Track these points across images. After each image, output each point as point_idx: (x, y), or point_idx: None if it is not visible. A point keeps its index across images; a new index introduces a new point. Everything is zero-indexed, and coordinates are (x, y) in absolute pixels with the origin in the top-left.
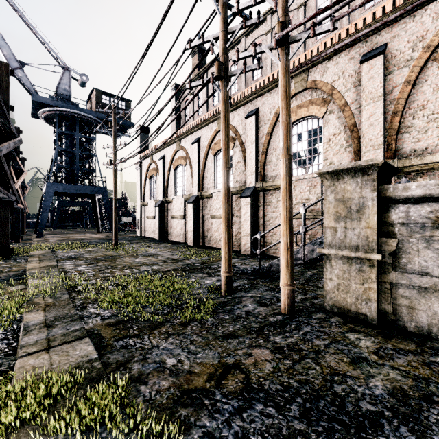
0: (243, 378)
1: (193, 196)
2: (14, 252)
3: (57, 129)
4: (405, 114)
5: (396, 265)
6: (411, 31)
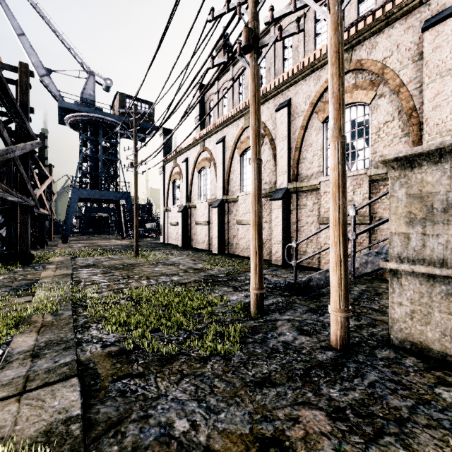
0: None
1: (218, 200)
2: (33, 259)
3: (82, 134)
4: None
5: None
6: None
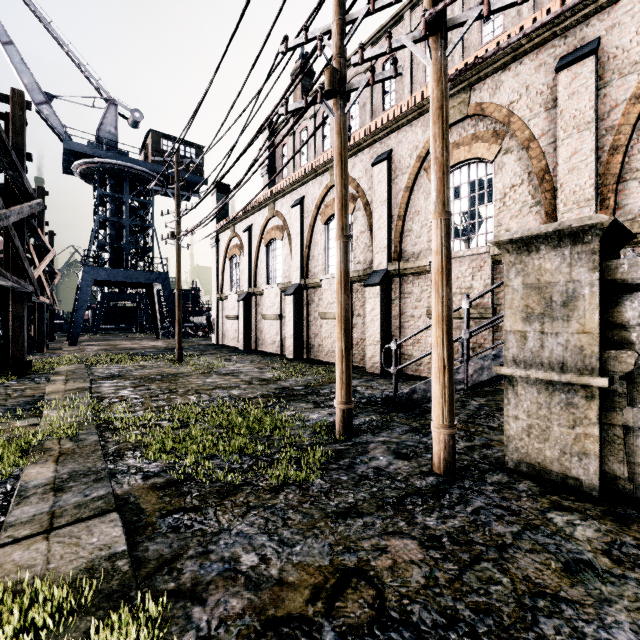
0: (373, 598)
1: (294, 285)
2: (31, 368)
3: (98, 189)
4: (632, 149)
5: (634, 396)
6: None
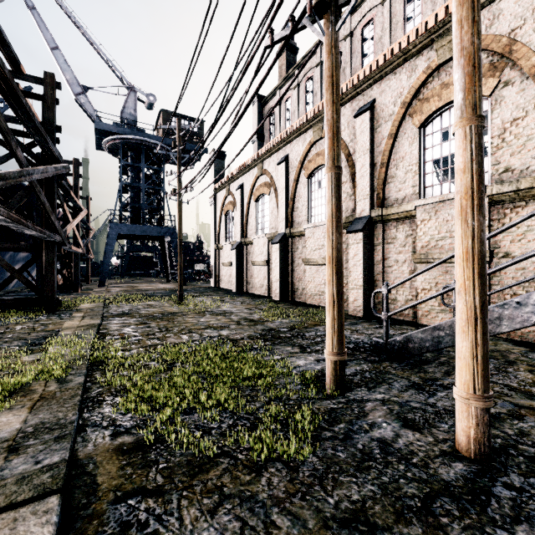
0: None
1: (279, 234)
2: (60, 305)
3: (121, 160)
4: None
5: None
6: None
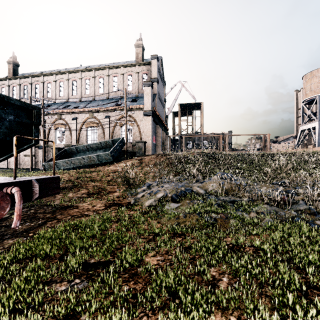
0: None
1: None
2: None
3: None
4: (80, 134)
5: None
6: (81, 117)
